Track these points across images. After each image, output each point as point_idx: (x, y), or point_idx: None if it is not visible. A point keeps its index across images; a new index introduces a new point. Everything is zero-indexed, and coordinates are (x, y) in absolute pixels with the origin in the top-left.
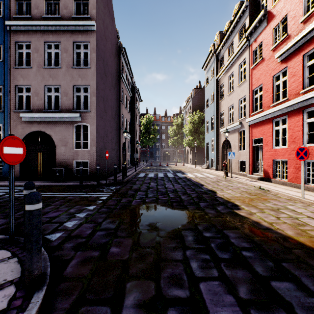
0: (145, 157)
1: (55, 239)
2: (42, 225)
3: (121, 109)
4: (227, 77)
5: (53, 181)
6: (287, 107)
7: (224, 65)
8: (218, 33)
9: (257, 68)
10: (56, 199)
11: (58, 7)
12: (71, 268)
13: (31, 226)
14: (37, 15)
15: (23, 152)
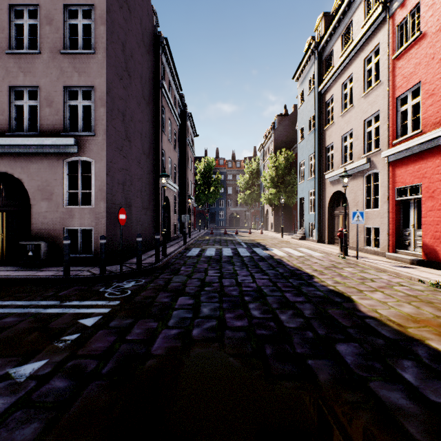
0: (203, 221)
1: None
2: None
3: (161, 141)
4: (340, 85)
5: (19, 268)
6: None
7: (334, 66)
8: (321, 17)
9: (407, 55)
10: None
11: None
12: None
13: None
14: None
15: None
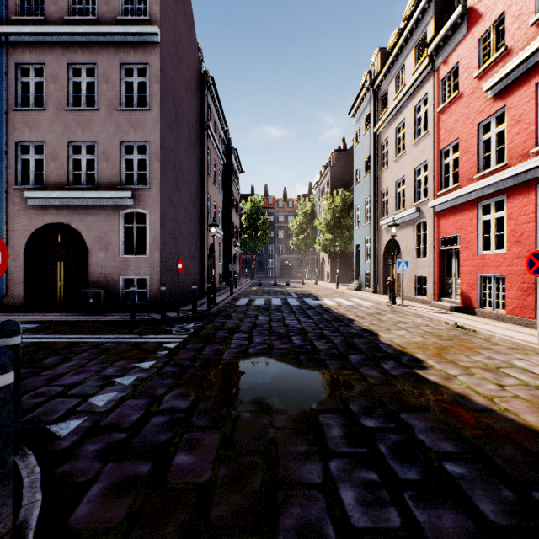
0: (249, 270)
1: (67, 434)
2: (46, 403)
3: (207, 186)
4: (394, 129)
5: (83, 314)
6: (505, 180)
7: (389, 108)
8: (377, 52)
9: (448, 111)
10: (83, 348)
11: (94, 4)
12: (88, 505)
13: None
14: (55, 16)
15: (1, 260)
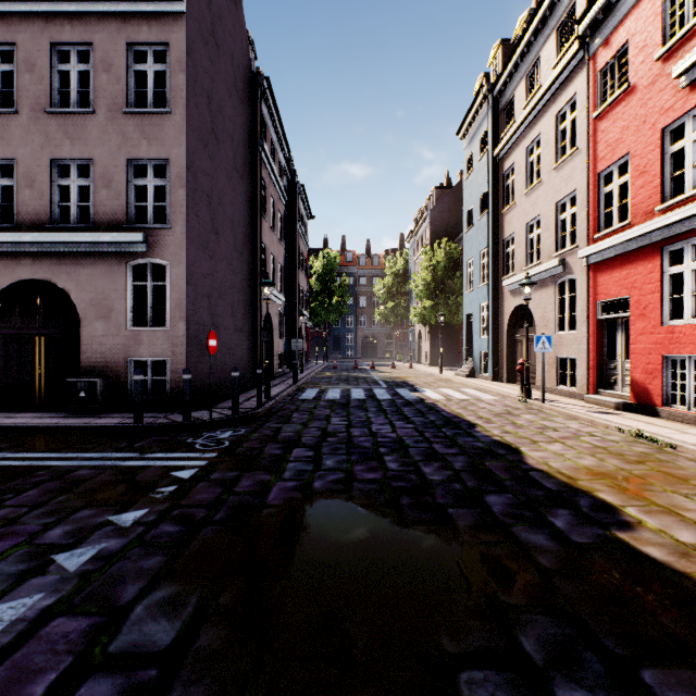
0: (321, 349)
1: None
2: None
3: (261, 231)
4: (524, 150)
5: (68, 414)
6: None
7: (516, 120)
8: (498, 45)
9: (612, 114)
10: (36, 481)
11: None
12: None
13: None
14: None
15: None
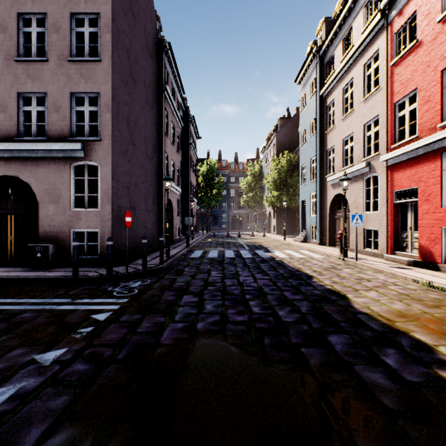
0: (205, 224)
1: None
2: None
3: (165, 144)
4: (341, 90)
5: (28, 269)
6: None
7: (335, 70)
8: (323, 21)
9: (404, 62)
10: None
11: None
12: None
13: None
14: None
15: None
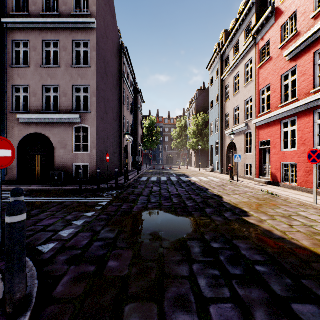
0: (148, 160)
1: (48, 251)
2: (35, 235)
3: (123, 111)
4: (233, 77)
5: (51, 185)
6: (296, 108)
7: (230, 65)
8: (223, 32)
9: (264, 67)
10: (53, 205)
11: (57, 4)
12: (62, 287)
13: (12, 241)
14: (35, 12)
15: (12, 154)
